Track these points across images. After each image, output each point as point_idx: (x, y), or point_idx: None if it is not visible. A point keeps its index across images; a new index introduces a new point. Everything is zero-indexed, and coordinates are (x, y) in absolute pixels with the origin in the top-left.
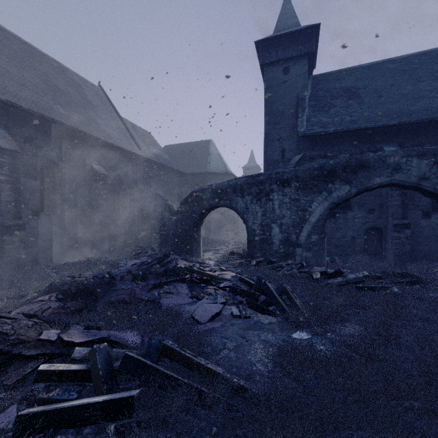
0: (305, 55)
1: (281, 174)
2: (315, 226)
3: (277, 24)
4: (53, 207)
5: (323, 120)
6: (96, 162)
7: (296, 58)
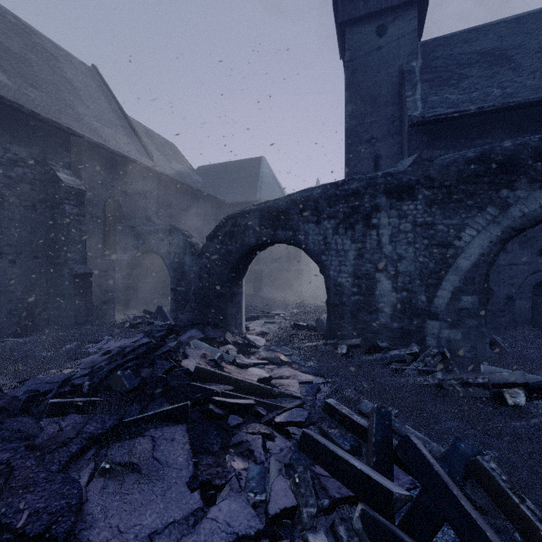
0: (413, 2)
1: (395, 176)
2: (469, 276)
3: None
4: None
5: (451, 97)
6: (67, 170)
7: (398, 9)
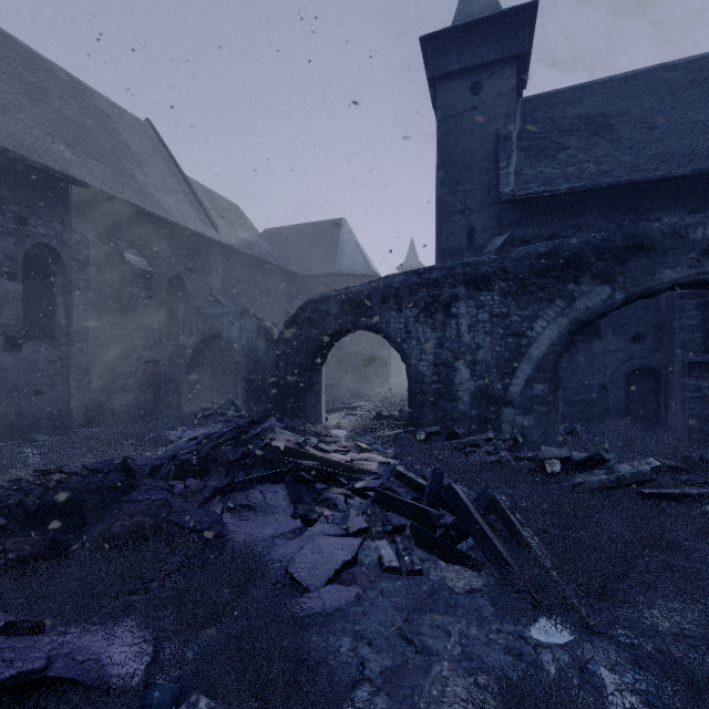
0: (511, 58)
1: (474, 267)
2: (540, 365)
3: (459, 7)
4: (49, 330)
5: (546, 171)
6: (132, 250)
7: (494, 65)
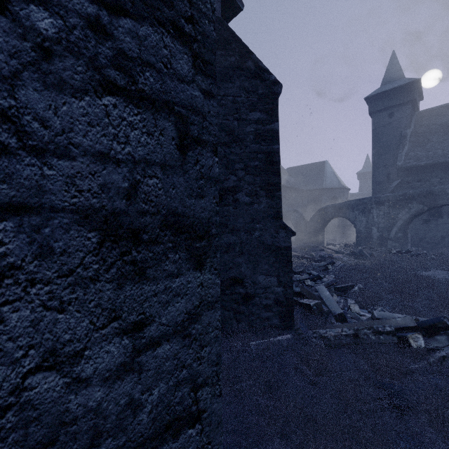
0: (407, 102)
1: (378, 199)
2: (400, 228)
3: (384, 78)
4: None
5: (419, 154)
6: None
7: (400, 105)
